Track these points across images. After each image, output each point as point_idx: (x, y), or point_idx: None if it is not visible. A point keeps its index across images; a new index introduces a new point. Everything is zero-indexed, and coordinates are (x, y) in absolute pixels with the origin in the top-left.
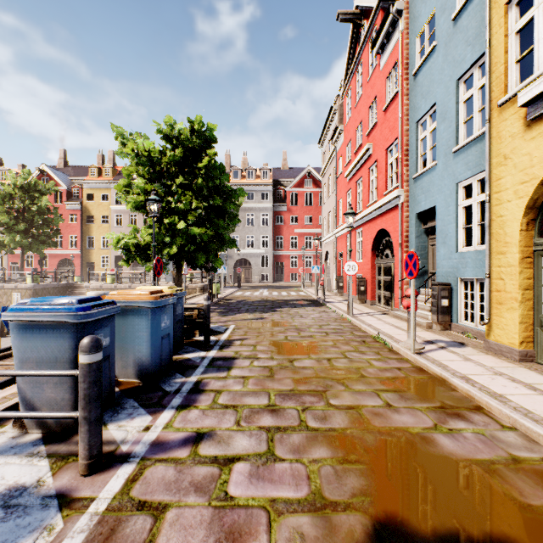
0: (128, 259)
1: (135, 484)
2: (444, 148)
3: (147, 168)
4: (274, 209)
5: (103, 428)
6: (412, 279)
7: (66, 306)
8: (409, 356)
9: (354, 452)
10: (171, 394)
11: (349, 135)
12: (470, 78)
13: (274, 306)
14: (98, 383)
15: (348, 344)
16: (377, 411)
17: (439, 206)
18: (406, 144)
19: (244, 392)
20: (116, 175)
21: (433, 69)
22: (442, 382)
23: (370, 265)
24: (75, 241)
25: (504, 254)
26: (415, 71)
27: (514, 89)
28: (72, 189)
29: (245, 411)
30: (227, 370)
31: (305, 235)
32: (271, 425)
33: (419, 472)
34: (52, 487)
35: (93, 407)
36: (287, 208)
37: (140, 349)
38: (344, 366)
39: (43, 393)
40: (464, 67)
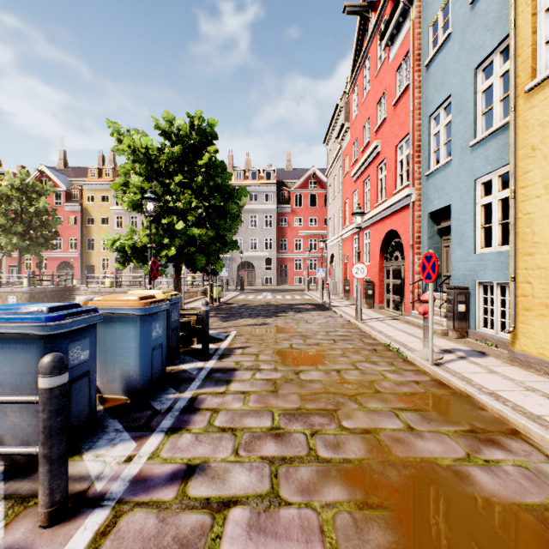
0: (124, 261)
1: (105, 540)
2: (460, 143)
3: (144, 165)
4: (278, 211)
5: (78, 459)
6: (430, 283)
7: (33, 315)
8: (426, 368)
9: (375, 493)
10: (162, 413)
11: (356, 133)
12: (485, 70)
13: (278, 311)
14: (62, 412)
15: (358, 352)
16: (398, 437)
17: (454, 205)
18: (418, 140)
19: (245, 411)
20: (117, 176)
21: (448, 59)
22: (467, 398)
23: (378, 268)
24: (76, 243)
25: (532, 255)
26: (427, 62)
27: (545, 72)
28: (72, 190)
29: (245, 435)
30: (226, 384)
31: (310, 237)
32: (275, 455)
33: (458, 522)
34: (0, 544)
35: (55, 442)
36: (291, 209)
37: (127, 361)
38: (356, 379)
39: (6, 418)
40: (483, 54)
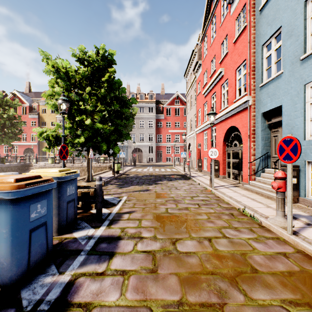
0: (50, 146)
1: None
2: (290, 59)
3: (63, 80)
4: (156, 118)
5: None
6: (290, 163)
7: None
8: (285, 236)
9: None
10: None
11: (206, 66)
12: None
13: (156, 180)
14: None
15: (220, 217)
16: None
17: (285, 105)
18: (253, 63)
19: (120, 309)
20: None
21: (279, 0)
22: None
23: (222, 152)
24: None
25: None
26: (261, 7)
27: None
28: (33, 105)
29: None
30: (108, 258)
31: (175, 134)
32: None
33: None
34: None
35: None
36: (164, 117)
37: None
38: (228, 250)
39: None
40: None
